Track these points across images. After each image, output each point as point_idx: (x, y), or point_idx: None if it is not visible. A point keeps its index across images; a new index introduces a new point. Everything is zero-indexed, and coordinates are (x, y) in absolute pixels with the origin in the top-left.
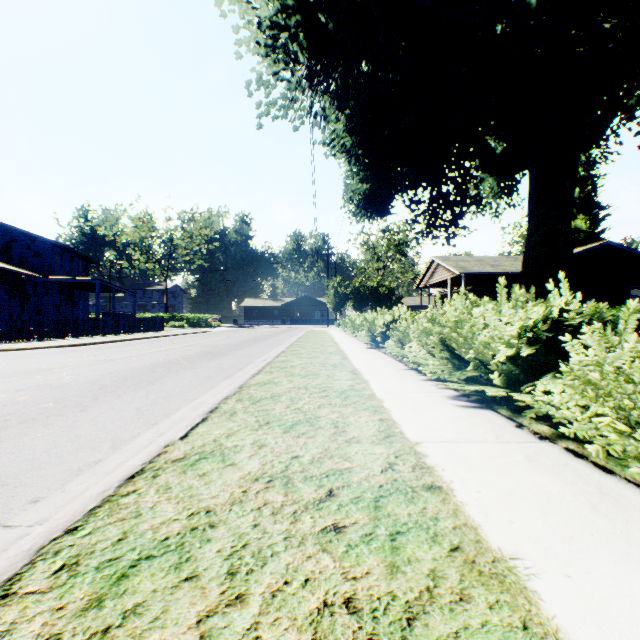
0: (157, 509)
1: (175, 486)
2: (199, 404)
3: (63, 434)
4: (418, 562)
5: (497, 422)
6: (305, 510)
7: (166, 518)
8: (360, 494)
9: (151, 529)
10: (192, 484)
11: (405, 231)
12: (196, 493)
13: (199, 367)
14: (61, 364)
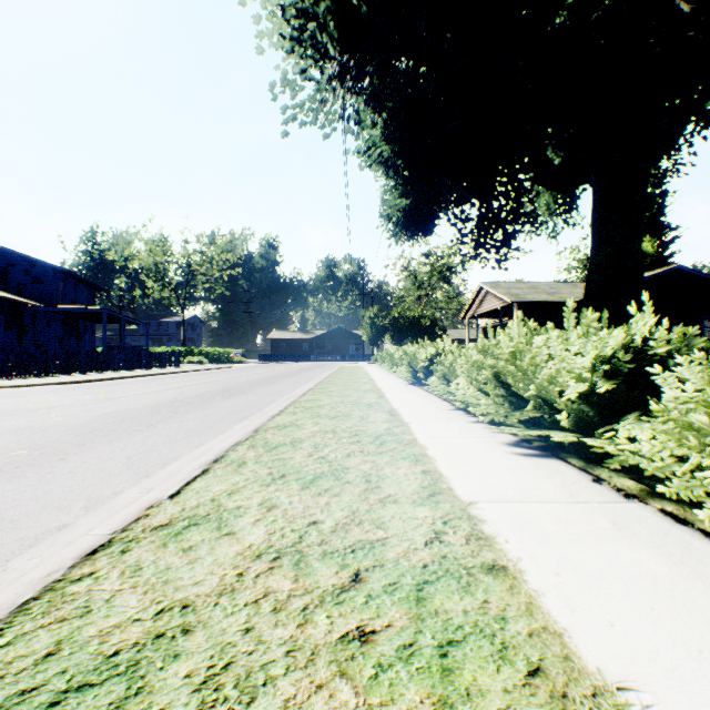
0: (114, 603)
1: (147, 566)
2: (204, 451)
3: (28, 490)
4: (482, 697)
5: (569, 475)
6: (320, 604)
7: (123, 618)
8: (397, 579)
9: (98, 637)
10: (171, 563)
11: (450, 255)
12: (174, 577)
13: (212, 407)
14: (52, 403)
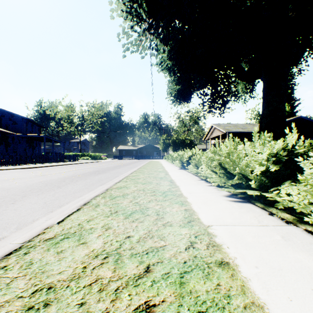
0: (11, 286)
1: (36, 262)
2: (81, 199)
3: None
4: None
5: (256, 211)
6: (125, 287)
7: (13, 296)
8: (169, 270)
9: None
10: (49, 260)
11: (198, 112)
12: (48, 269)
13: (89, 179)
14: (16, 177)
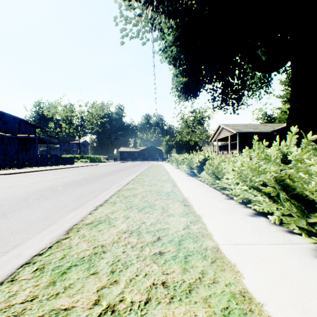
0: None
1: None
2: (3, 262)
3: None
4: None
5: None
6: None
7: None
8: None
9: None
10: None
11: (202, 112)
12: None
13: (66, 194)
14: None
